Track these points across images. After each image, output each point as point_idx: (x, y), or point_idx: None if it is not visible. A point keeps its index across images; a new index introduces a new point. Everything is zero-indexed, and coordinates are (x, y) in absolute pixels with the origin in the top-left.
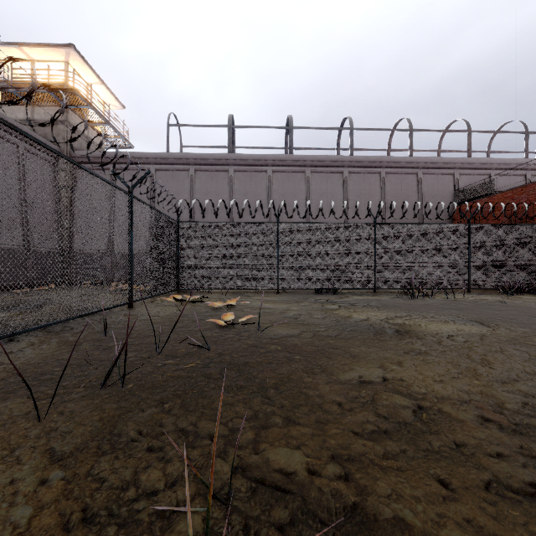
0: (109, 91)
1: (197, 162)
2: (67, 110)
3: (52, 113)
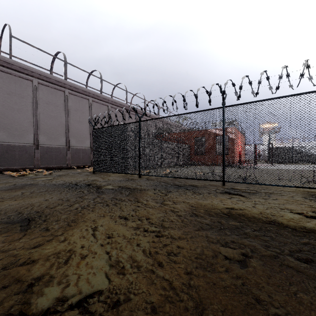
0: None
1: (40, 77)
2: None
3: None
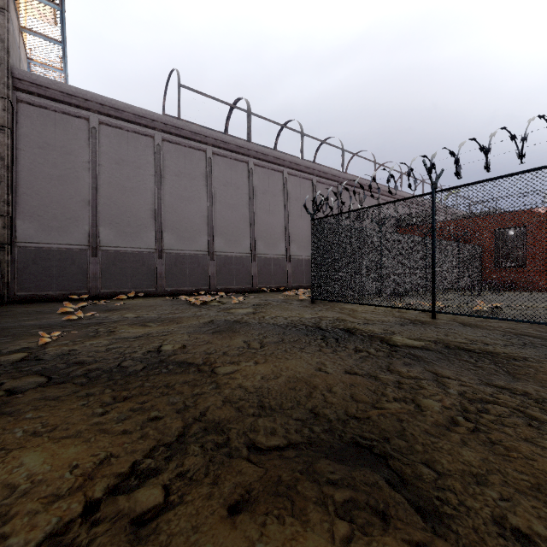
0: None
1: (216, 143)
2: None
3: None
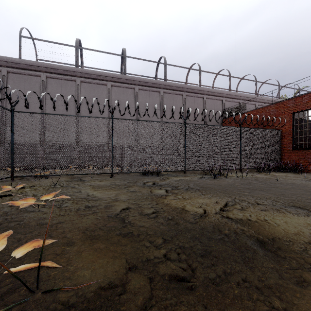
0: None
1: (48, 70)
2: None
3: None
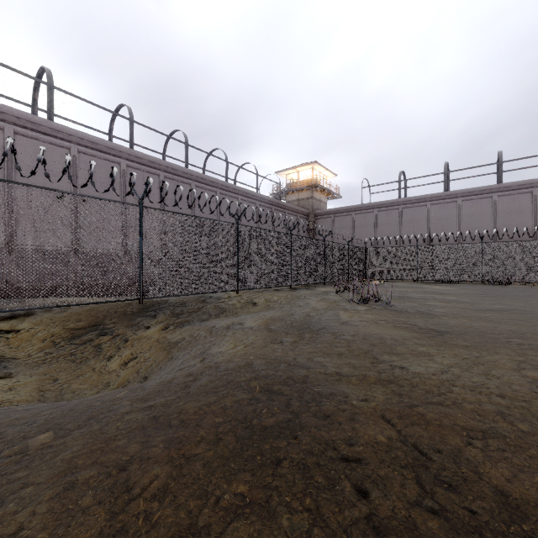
0: (329, 172)
1: (378, 206)
2: (312, 192)
3: (306, 194)
